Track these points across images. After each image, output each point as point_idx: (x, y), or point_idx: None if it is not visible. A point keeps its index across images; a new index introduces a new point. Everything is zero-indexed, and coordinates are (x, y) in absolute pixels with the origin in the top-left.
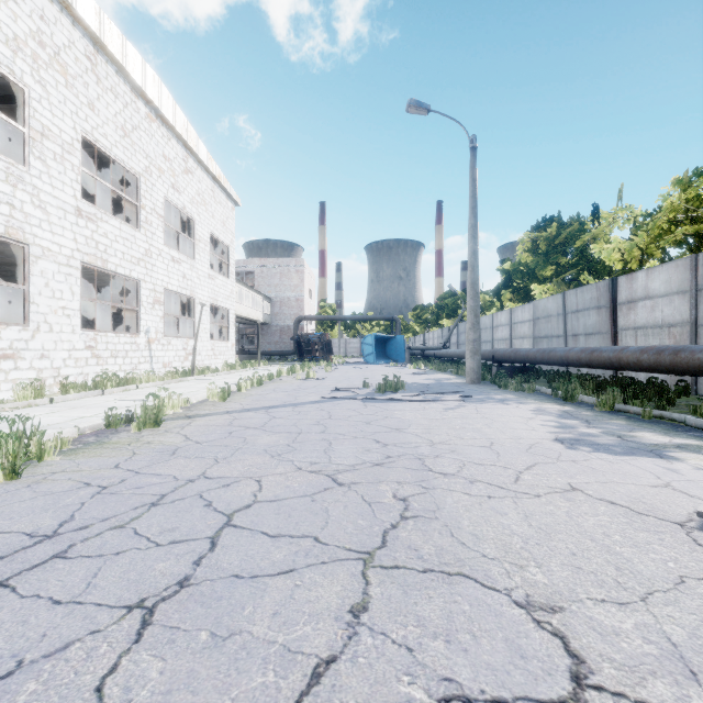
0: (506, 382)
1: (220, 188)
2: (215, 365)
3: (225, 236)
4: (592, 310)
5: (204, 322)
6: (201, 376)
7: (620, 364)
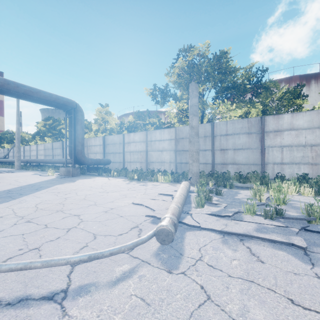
0: (29, 168)
1: None
2: None
3: None
4: (59, 149)
5: None
6: None
7: (55, 162)
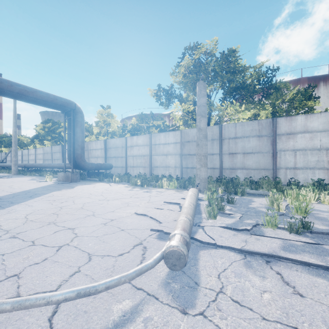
0: (26, 173)
1: None
2: None
3: None
4: (58, 153)
5: None
6: None
7: (54, 167)
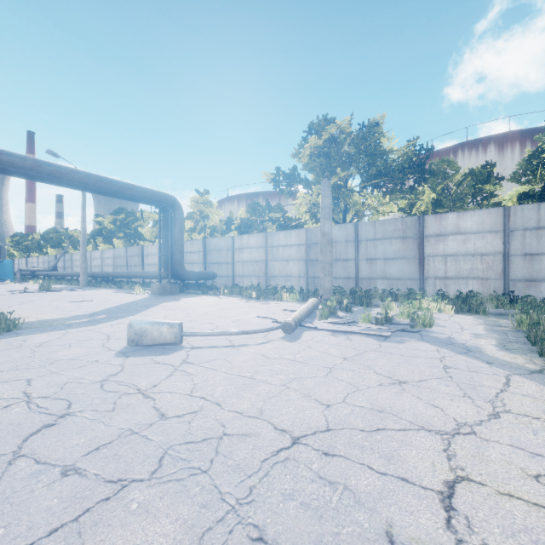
0: (100, 285)
1: None
2: None
3: None
4: (136, 256)
5: None
6: None
7: (137, 276)
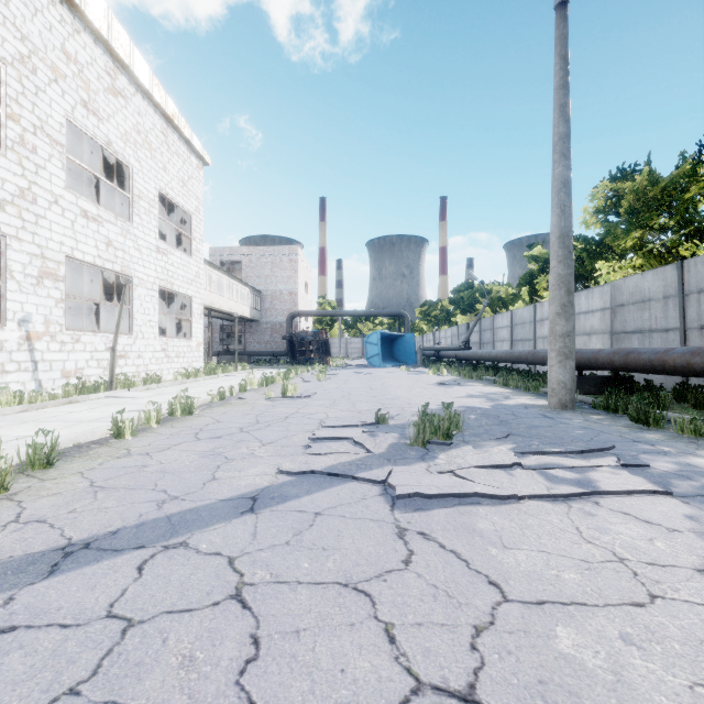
0: (660, 415)
1: (177, 134)
2: (169, 371)
3: (186, 201)
4: None
5: (149, 312)
6: (122, 390)
7: None
